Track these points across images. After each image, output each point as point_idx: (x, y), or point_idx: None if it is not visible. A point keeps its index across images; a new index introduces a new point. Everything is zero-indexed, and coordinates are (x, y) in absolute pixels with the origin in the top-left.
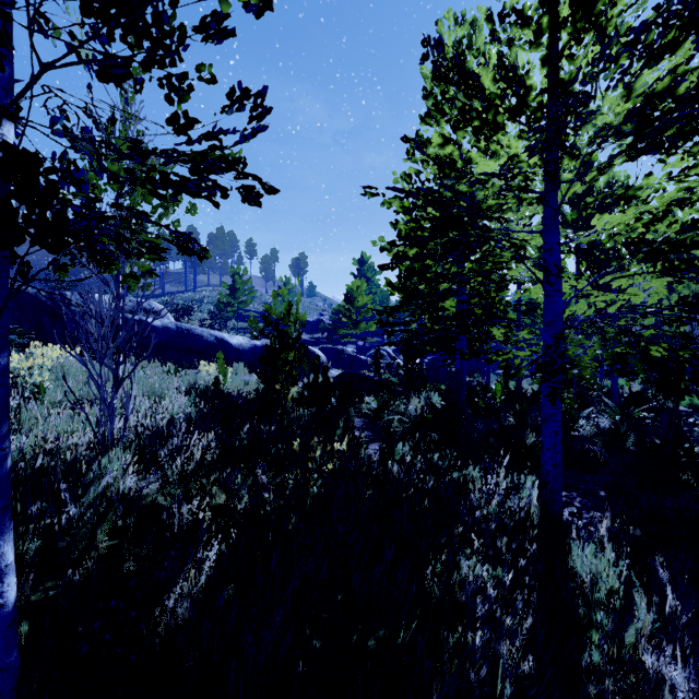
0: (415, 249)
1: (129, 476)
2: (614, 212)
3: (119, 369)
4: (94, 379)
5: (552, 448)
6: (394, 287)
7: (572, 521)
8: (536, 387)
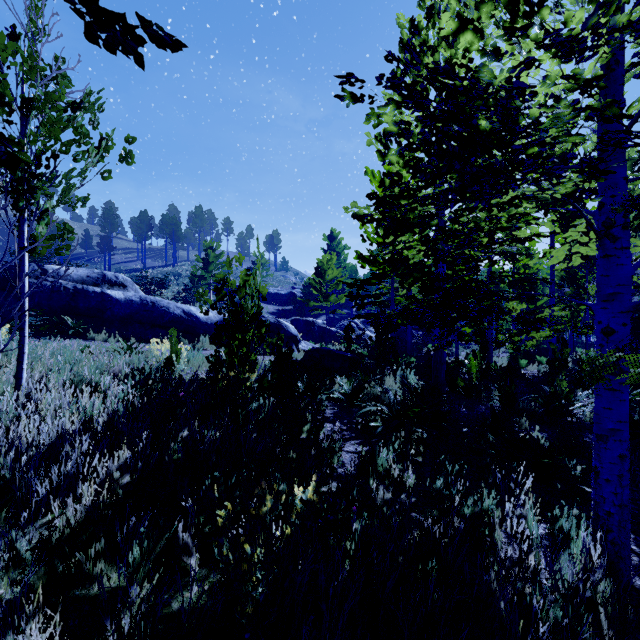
0: (403, 202)
1: None
2: None
3: (24, 355)
4: None
5: (615, 479)
6: (365, 260)
7: None
8: (506, 359)
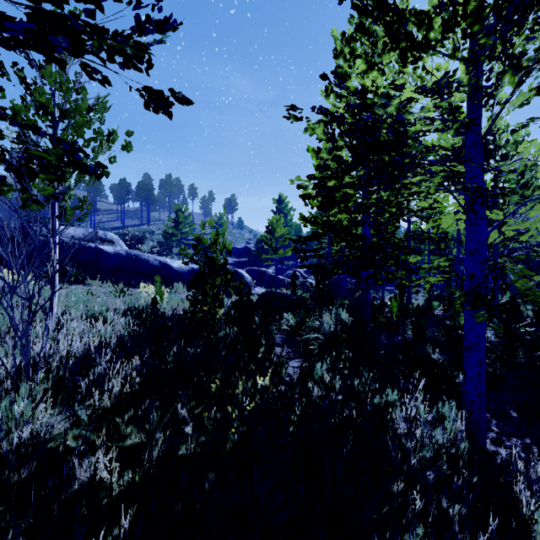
0: (333, 181)
1: (40, 413)
2: (495, 156)
3: (55, 294)
4: (5, 310)
5: (476, 377)
6: (307, 220)
7: (497, 451)
8: (422, 302)
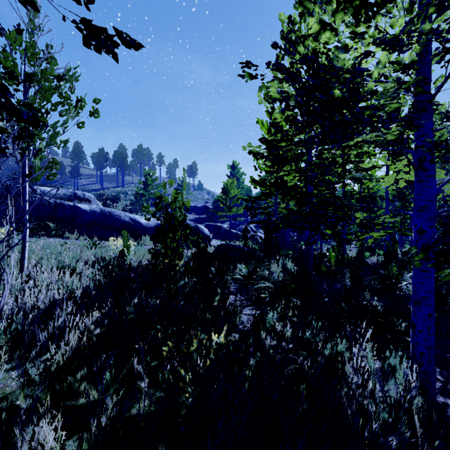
0: (283, 144)
1: None
2: None
3: (25, 248)
4: None
5: (426, 330)
6: (257, 183)
7: (447, 403)
8: (355, 252)
